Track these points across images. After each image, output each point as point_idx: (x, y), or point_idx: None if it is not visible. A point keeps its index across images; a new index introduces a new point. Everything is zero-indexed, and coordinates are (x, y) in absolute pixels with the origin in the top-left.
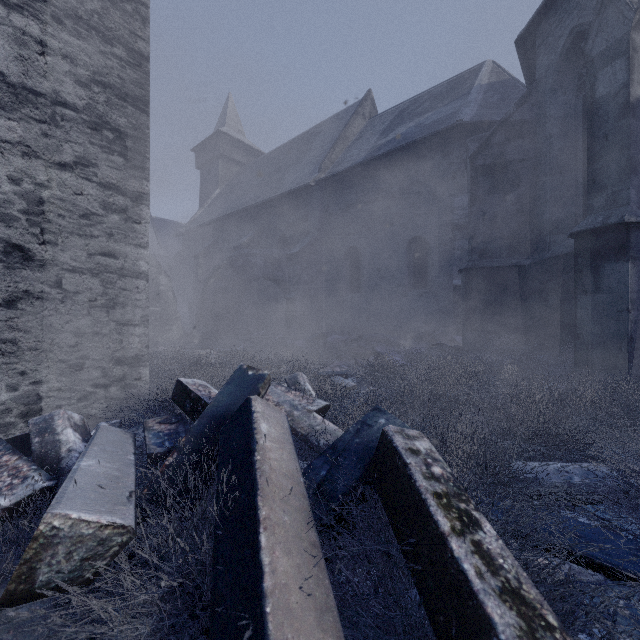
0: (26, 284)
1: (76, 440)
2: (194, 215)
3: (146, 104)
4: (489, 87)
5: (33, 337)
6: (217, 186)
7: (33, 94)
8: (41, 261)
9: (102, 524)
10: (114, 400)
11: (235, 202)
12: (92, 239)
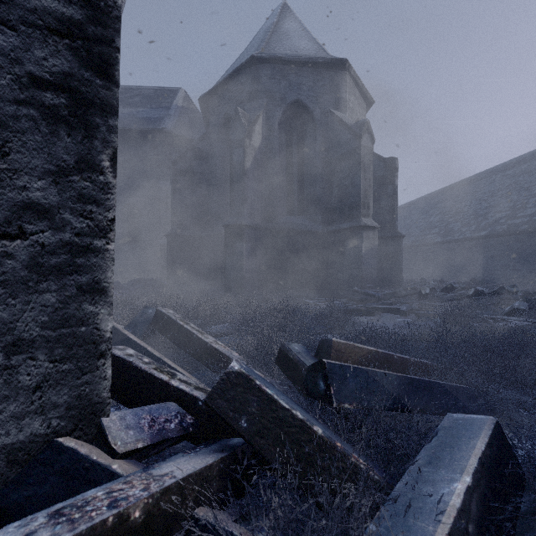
0: None
1: None
2: None
3: None
4: (183, 109)
5: None
6: None
7: None
8: None
9: None
10: None
11: None
12: None
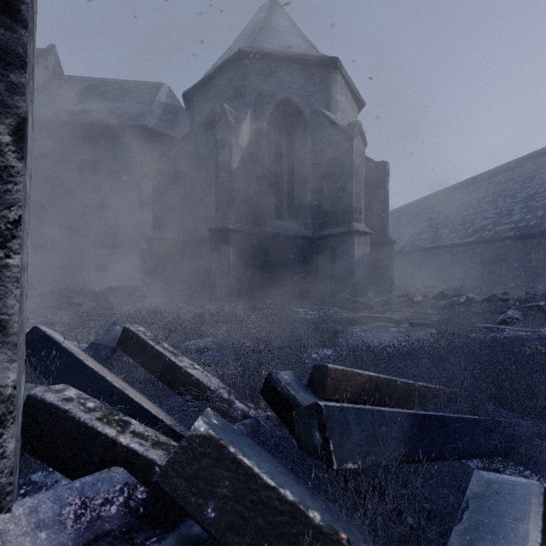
0: None
1: None
2: None
3: None
4: (166, 106)
5: None
6: None
7: None
8: None
9: None
10: None
11: None
12: None
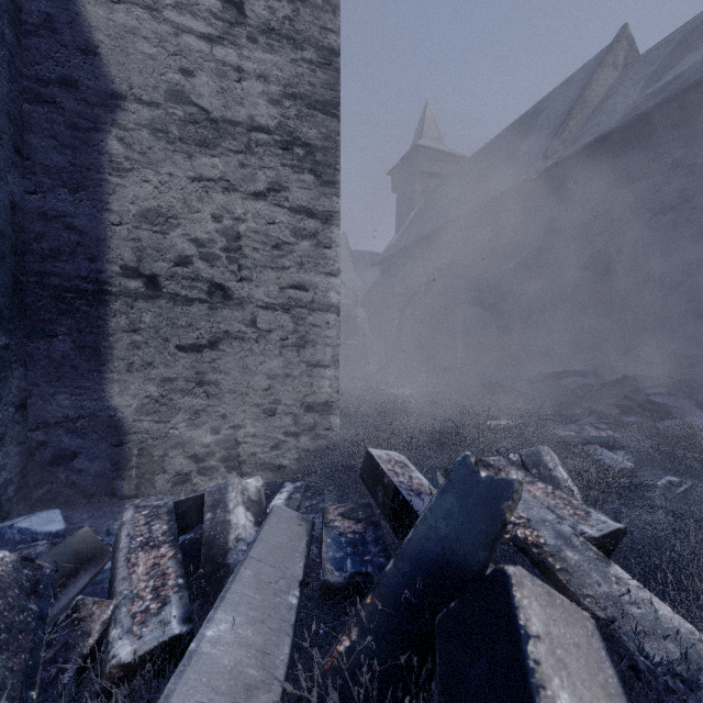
0: (226, 324)
1: (247, 523)
2: (390, 242)
3: (336, 107)
4: None
5: (232, 379)
6: (413, 206)
7: (232, 125)
8: (238, 299)
9: None
10: (304, 451)
11: (433, 220)
12: (283, 271)
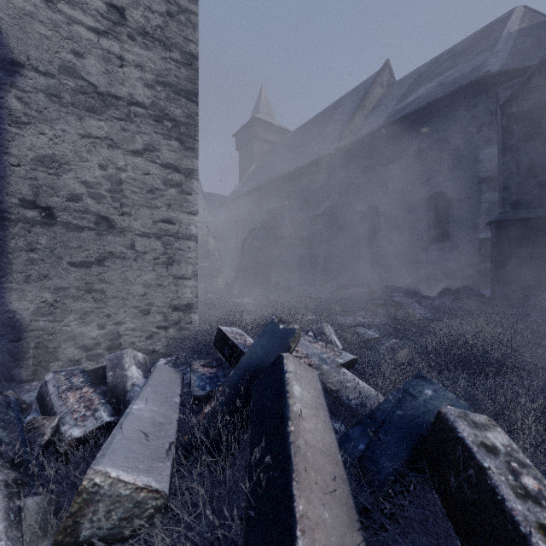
0: (110, 247)
1: (138, 376)
2: (235, 188)
3: (196, 95)
4: (520, 33)
5: (115, 288)
6: (252, 163)
7: (115, 99)
8: (120, 228)
9: (138, 486)
10: (172, 339)
11: (267, 175)
12: (156, 209)
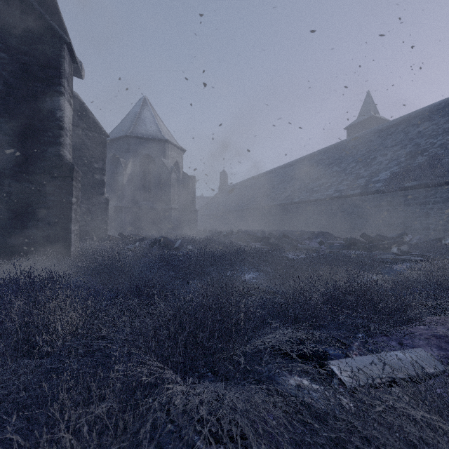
0: None
1: None
2: None
3: None
4: None
5: None
6: None
7: None
8: None
9: None
10: None
11: None
12: None
